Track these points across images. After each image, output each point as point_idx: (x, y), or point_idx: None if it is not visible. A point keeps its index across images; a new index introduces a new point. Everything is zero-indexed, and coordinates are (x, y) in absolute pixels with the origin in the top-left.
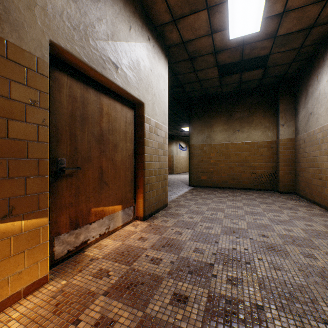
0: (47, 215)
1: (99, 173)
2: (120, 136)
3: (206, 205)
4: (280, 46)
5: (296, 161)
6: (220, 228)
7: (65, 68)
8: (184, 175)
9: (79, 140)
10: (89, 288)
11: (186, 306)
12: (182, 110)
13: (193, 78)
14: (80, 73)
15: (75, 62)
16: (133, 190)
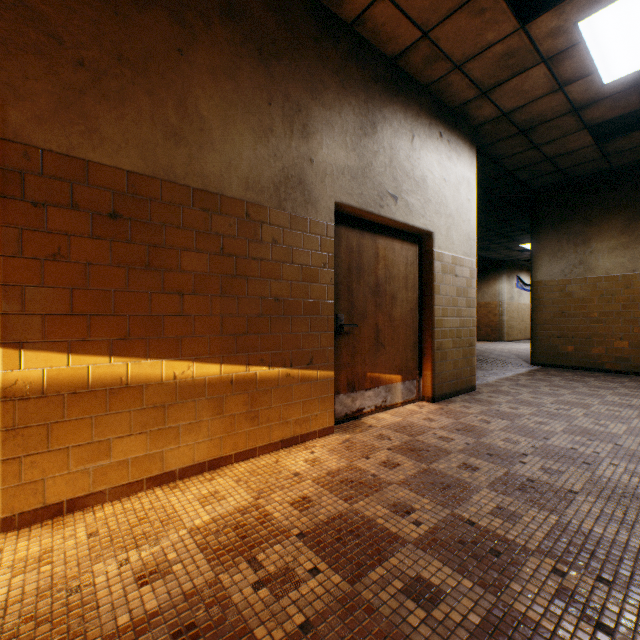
0: (333, 369)
1: (375, 332)
2: (399, 284)
3: (553, 396)
4: None
5: None
6: (564, 426)
7: (343, 220)
8: (528, 344)
9: (355, 294)
10: (373, 444)
11: (474, 472)
12: (516, 213)
13: (533, 157)
14: (356, 219)
15: (352, 212)
16: (416, 357)
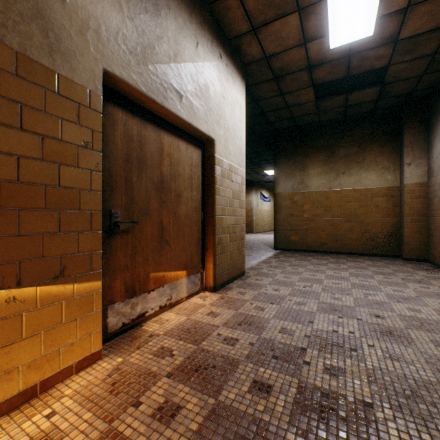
0: (101, 278)
1: (159, 230)
2: (185, 183)
3: (297, 275)
4: (403, 53)
5: (430, 215)
6: (316, 304)
7: (120, 101)
8: (268, 235)
9: (135, 188)
10: (150, 368)
11: (269, 396)
12: (264, 147)
13: (279, 103)
14: (137, 105)
15: (131, 93)
16: (200, 252)
